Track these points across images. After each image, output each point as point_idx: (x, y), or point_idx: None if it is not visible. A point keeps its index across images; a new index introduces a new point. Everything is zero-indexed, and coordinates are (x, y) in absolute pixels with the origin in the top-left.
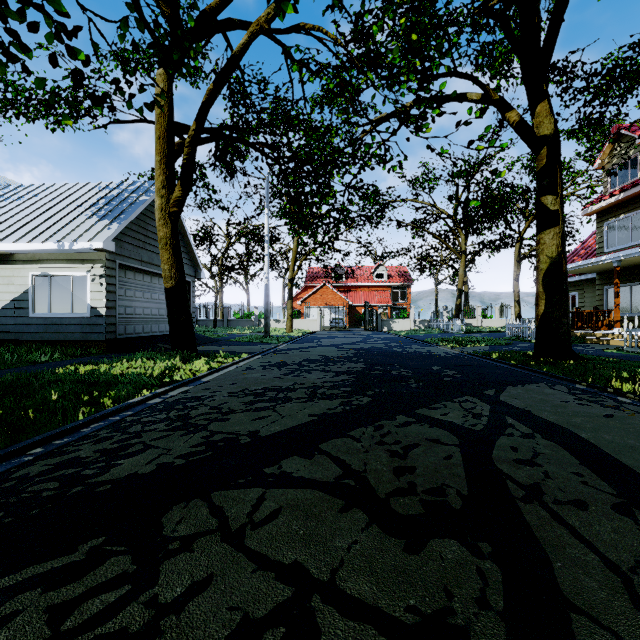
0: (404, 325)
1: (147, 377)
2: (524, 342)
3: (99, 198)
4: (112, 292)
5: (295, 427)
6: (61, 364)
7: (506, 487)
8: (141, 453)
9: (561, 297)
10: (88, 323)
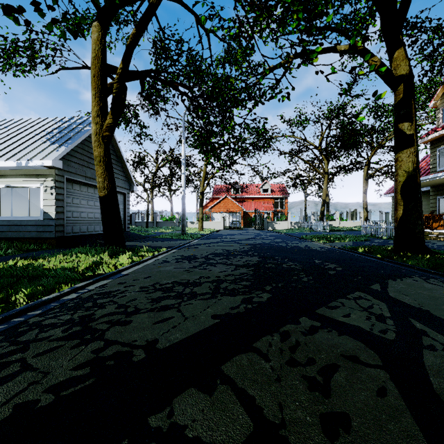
0: (283, 225)
1: (73, 271)
2: (377, 238)
3: (53, 128)
4: (61, 200)
5: (196, 334)
6: (10, 258)
7: None
8: (9, 381)
9: (416, 203)
10: (41, 224)
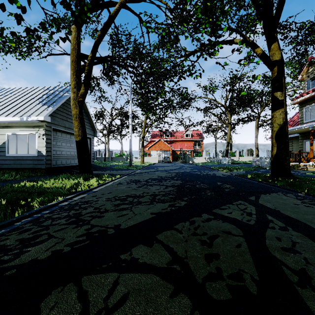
0: (200, 160)
1: (62, 189)
2: (262, 169)
3: (43, 94)
4: (49, 143)
5: (142, 222)
6: (19, 181)
7: (283, 272)
8: (44, 242)
9: (285, 145)
10: (36, 159)
